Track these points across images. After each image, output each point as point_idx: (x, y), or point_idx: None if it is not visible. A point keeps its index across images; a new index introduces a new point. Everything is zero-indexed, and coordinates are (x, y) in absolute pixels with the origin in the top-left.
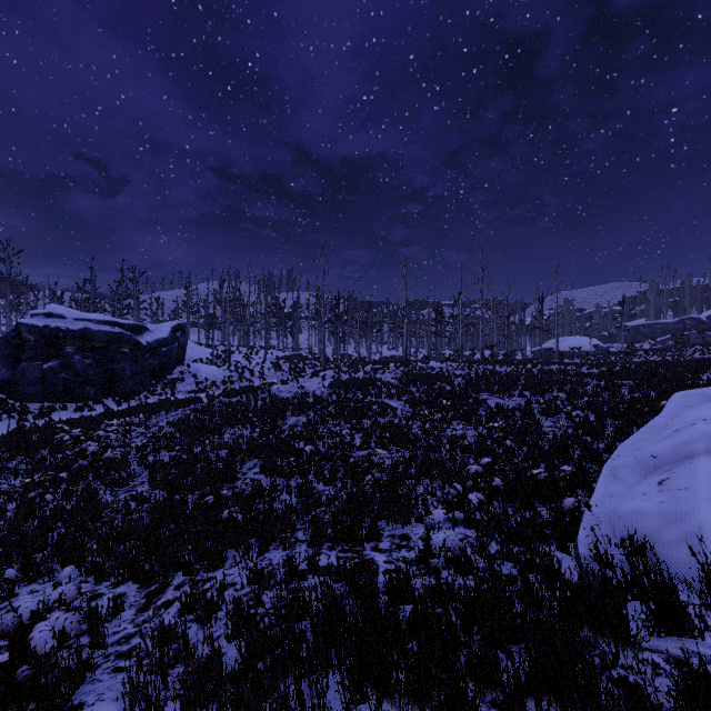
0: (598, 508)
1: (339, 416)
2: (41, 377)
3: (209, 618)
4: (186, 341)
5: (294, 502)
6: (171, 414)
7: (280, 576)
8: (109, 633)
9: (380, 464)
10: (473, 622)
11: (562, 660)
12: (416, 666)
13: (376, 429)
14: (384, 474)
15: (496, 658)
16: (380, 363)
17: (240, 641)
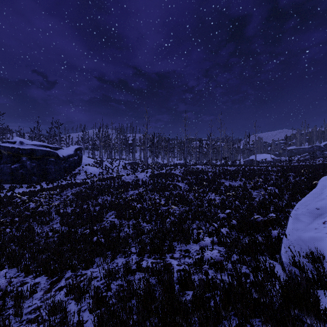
0: (290, 236)
1: (154, 190)
2: (10, 172)
3: (79, 299)
4: (81, 155)
5: (131, 232)
6: (73, 190)
7: (121, 272)
8: (26, 306)
9: (174, 213)
10: (229, 304)
11: None
12: None
13: (171, 196)
14: (176, 218)
15: None
16: (173, 166)
17: (94, 316)
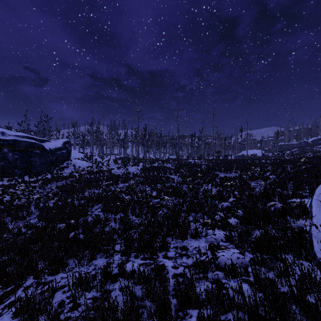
0: None
1: (145, 183)
2: None
3: None
4: (70, 149)
5: (118, 227)
6: (59, 183)
7: (99, 278)
8: None
9: (166, 205)
10: None
11: None
12: None
13: (164, 188)
14: (169, 211)
15: None
16: (165, 160)
17: None
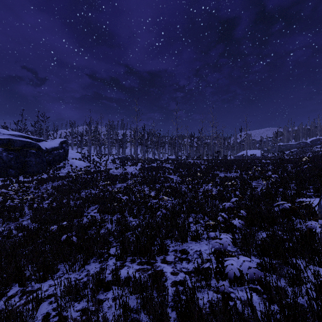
0: None
1: (143, 183)
2: None
3: None
4: (68, 149)
5: (114, 228)
6: (55, 183)
7: (91, 286)
8: None
9: (165, 206)
10: None
11: None
12: None
13: (162, 188)
14: (168, 211)
15: None
16: (164, 160)
17: None
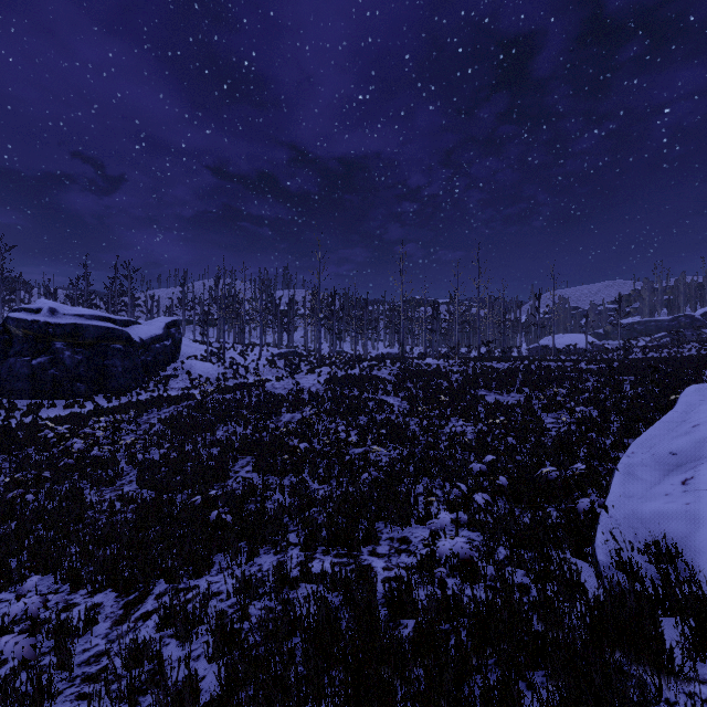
0: (615, 509)
1: (335, 412)
2: (30, 373)
3: (187, 635)
4: (180, 338)
5: (288, 502)
6: (163, 411)
7: (270, 583)
8: (78, 651)
9: (377, 462)
10: (486, 643)
11: (601, 699)
12: (424, 705)
13: (372, 426)
14: (382, 473)
15: (518, 692)
16: (376, 360)
17: (219, 667)
